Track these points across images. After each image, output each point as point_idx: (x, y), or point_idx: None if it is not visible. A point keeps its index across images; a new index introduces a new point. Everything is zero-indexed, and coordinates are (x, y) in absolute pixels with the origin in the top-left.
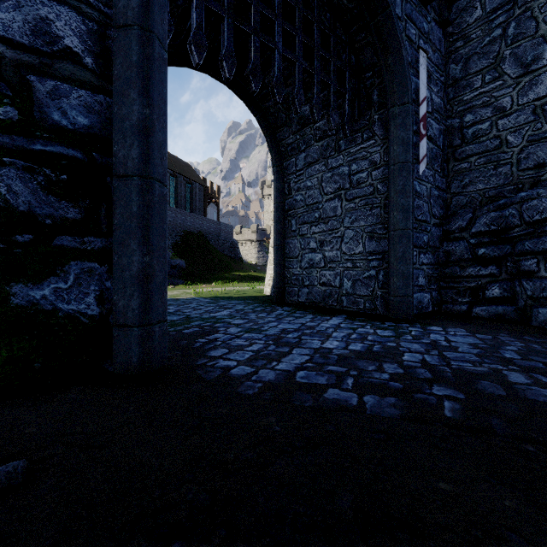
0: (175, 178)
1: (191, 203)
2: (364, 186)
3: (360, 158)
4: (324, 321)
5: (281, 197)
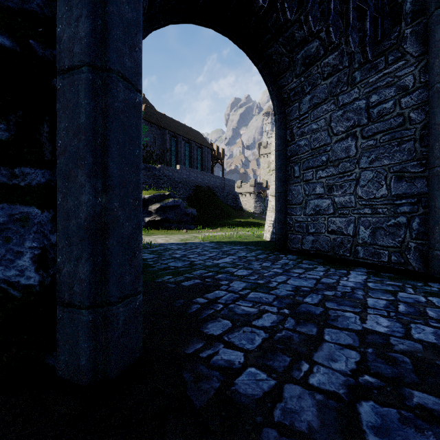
0: (189, 144)
1: (201, 164)
2: (389, 118)
3: (382, 86)
4: (342, 277)
5: (283, 144)
